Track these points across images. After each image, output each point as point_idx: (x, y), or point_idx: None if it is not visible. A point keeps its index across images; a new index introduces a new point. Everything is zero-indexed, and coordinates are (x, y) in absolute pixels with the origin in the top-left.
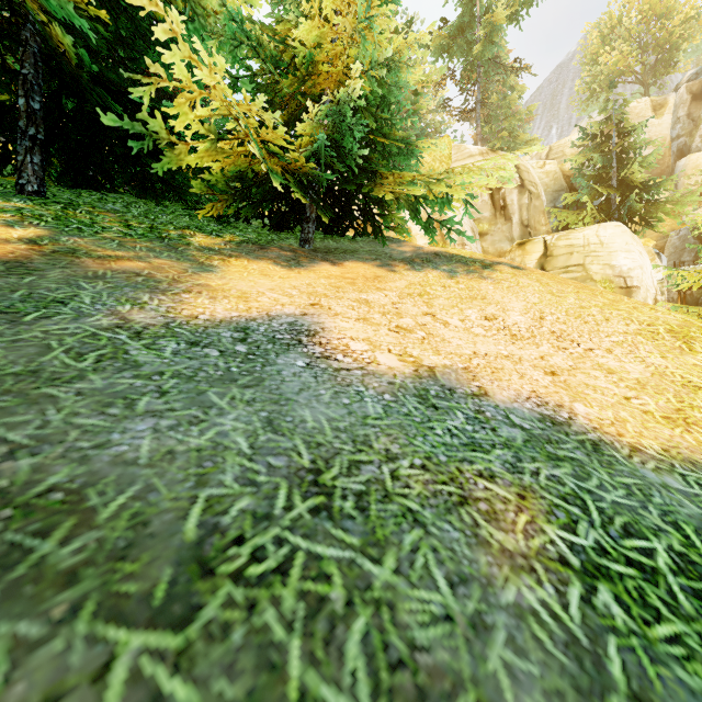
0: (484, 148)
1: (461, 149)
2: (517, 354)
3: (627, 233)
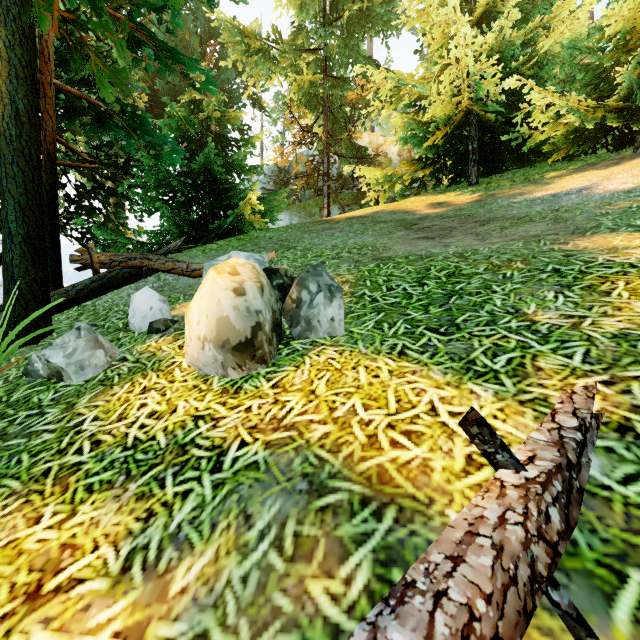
0: None
1: None
2: None
3: None
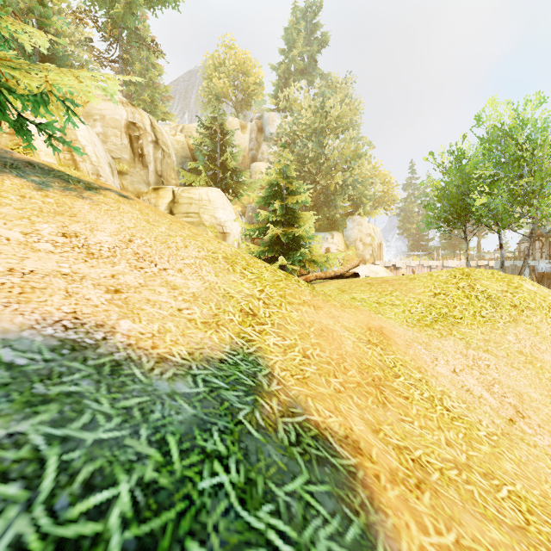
0: (124, 99)
1: None
2: (83, 272)
3: (224, 197)
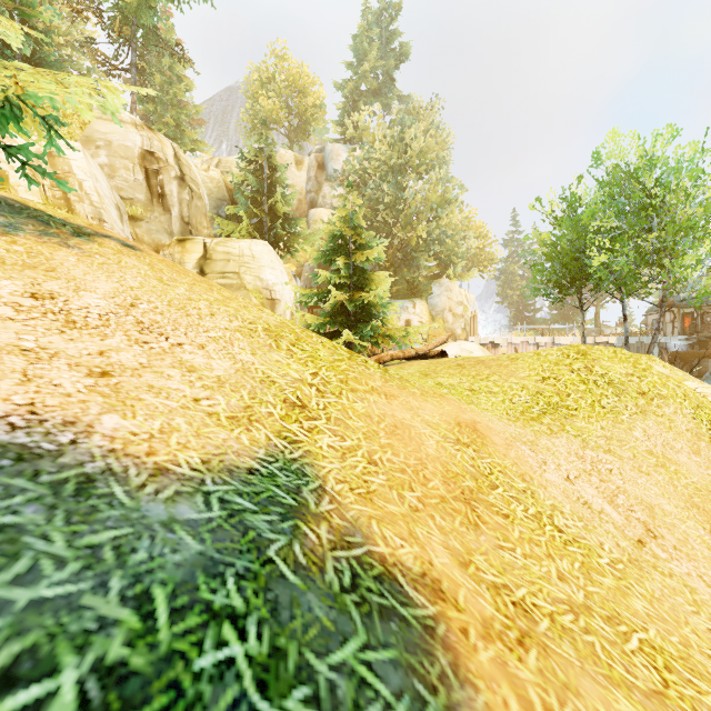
0: (139, 120)
1: None
2: (55, 348)
3: (273, 252)
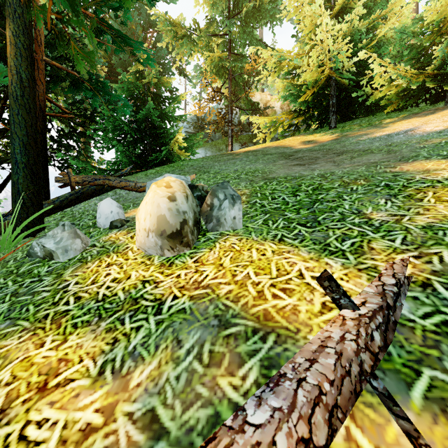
0: None
1: None
2: None
3: None
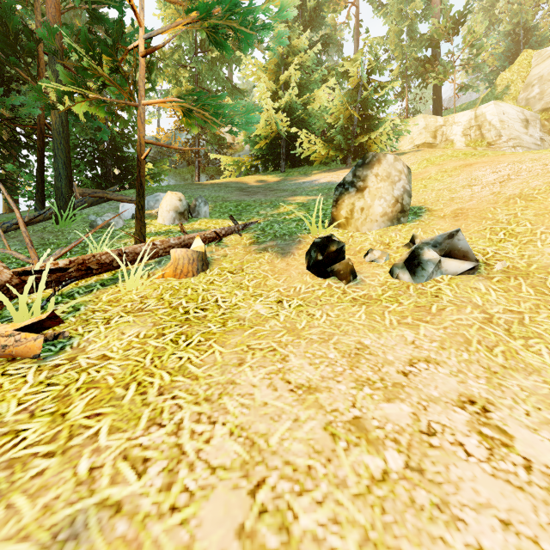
0: None
1: (541, 54)
2: None
3: None
